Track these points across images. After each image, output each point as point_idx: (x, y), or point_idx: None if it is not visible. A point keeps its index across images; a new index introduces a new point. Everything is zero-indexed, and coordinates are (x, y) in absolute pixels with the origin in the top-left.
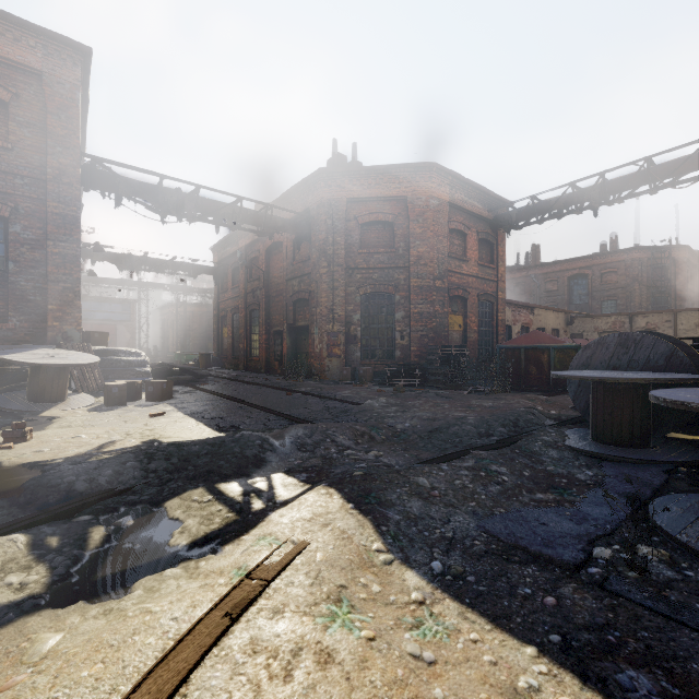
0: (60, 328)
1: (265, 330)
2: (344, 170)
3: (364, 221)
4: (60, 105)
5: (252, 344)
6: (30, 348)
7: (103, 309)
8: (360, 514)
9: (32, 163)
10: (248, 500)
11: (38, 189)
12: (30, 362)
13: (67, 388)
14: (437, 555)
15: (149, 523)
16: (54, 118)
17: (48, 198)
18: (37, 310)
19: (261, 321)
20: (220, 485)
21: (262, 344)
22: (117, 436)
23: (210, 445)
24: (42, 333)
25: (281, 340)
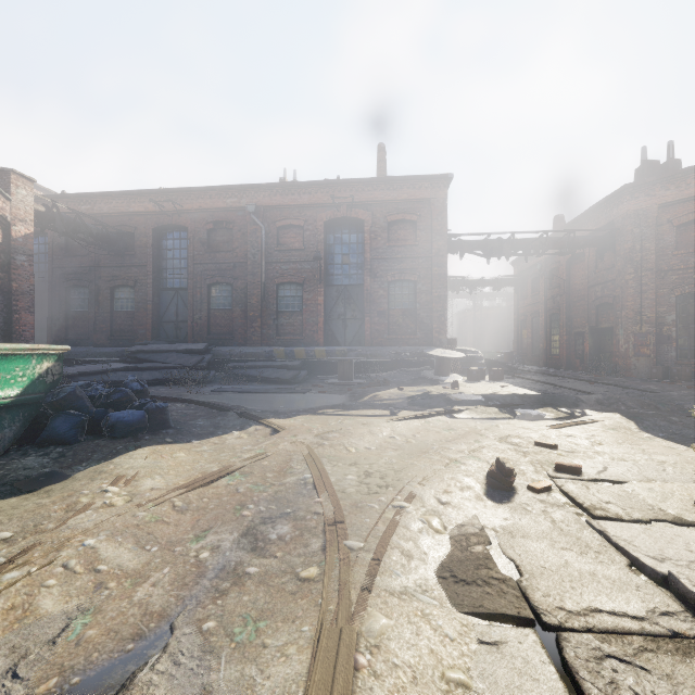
0: (438, 337)
1: (566, 331)
2: (654, 180)
3: (680, 222)
4: (438, 213)
5: (552, 344)
6: (432, 349)
7: None
8: (629, 420)
9: (425, 249)
10: (573, 413)
11: (428, 262)
12: (439, 355)
13: (450, 370)
14: (664, 434)
15: (533, 413)
16: (435, 221)
17: (433, 266)
18: (428, 328)
19: (561, 324)
20: (558, 408)
21: (562, 344)
22: (494, 391)
23: (547, 396)
24: (429, 340)
25: (582, 340)
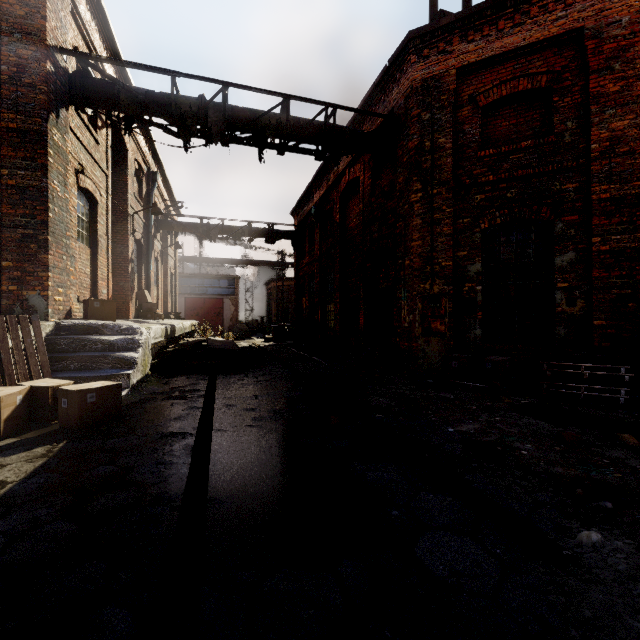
0: (19, 293)
1: (340, 297)
2: (451, 20)
3: (488, 99)
4: None
5: (327, 315)
6: None
7: (213, 285)
8: None
9: None
10: None
11: None
12: None
13: None
14: None
15: None
16: None
17: (2, 107)
18: None
19: (335, 287)
20: None
21: (336, 315)
22: None
23: None
24: None
25: (357, 309)
